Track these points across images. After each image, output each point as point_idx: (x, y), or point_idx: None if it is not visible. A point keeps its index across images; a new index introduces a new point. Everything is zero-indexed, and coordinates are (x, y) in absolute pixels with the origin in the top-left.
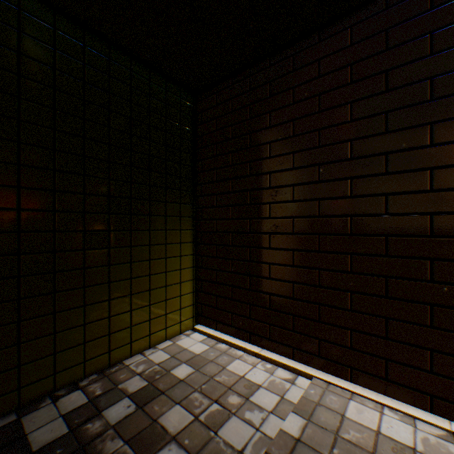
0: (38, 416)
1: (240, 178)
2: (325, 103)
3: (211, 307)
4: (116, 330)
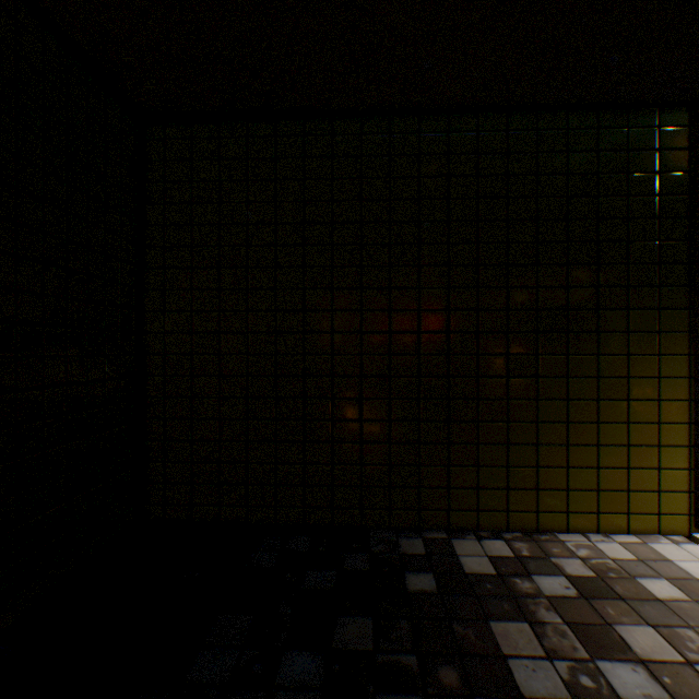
0: (464, 544)
1: None
2: None
3: None
4: (544, 487)
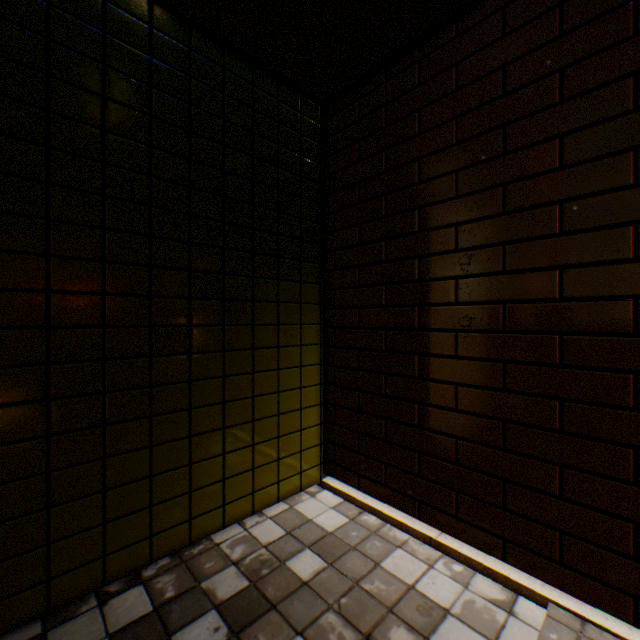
0: (73, 631)
1: (401, 237)
2: (576, 84)
3: (349, 451)
4: (200, 485)
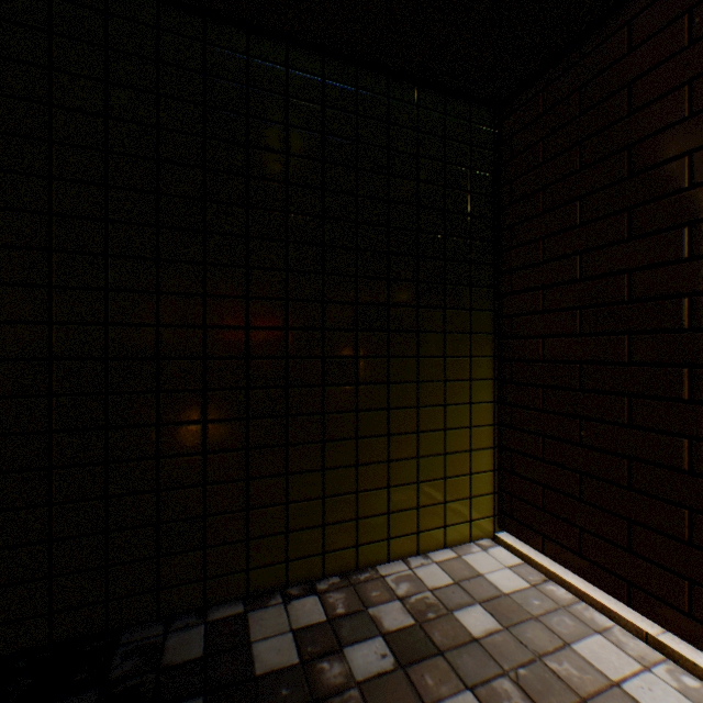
0: (265, 617)
1: (602, 248)
2: None
3: (529, 505)
4: (366, 514)
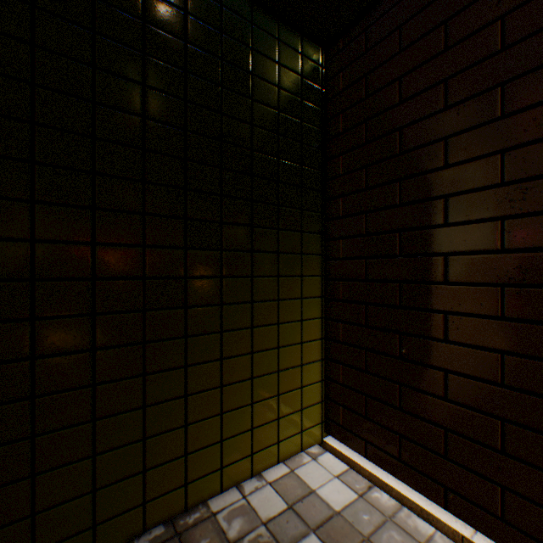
0: None
1: (421, 174)
2: None
3: (354, 413)
4: (196, 447)
